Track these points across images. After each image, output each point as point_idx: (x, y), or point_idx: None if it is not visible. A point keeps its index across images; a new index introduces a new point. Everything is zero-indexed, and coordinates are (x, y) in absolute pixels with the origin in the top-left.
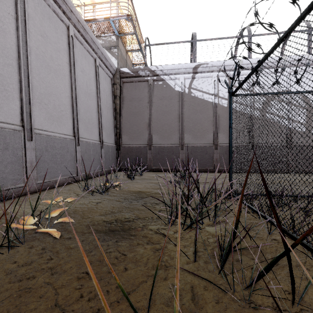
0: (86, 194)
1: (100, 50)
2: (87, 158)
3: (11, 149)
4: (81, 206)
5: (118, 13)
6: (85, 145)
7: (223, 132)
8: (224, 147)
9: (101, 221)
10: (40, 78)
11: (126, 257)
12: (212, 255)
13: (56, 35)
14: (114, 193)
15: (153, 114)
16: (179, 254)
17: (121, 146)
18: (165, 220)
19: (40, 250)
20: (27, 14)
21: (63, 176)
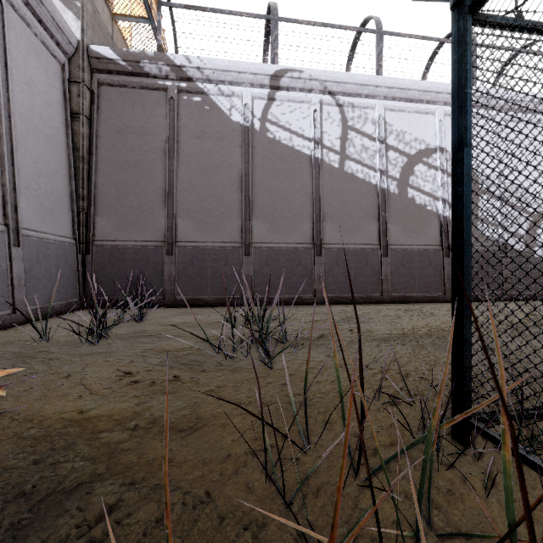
0: None
1: None
2: None
3: None
4: None
5: None
6: None
7: (331, 219)
8: (333, 252)
9: None
10: None
11: None
12: None
13: None
14: None
15: (179, 169)
16: None
17: (93, 245)
18: None
19: None
20: None
21: None
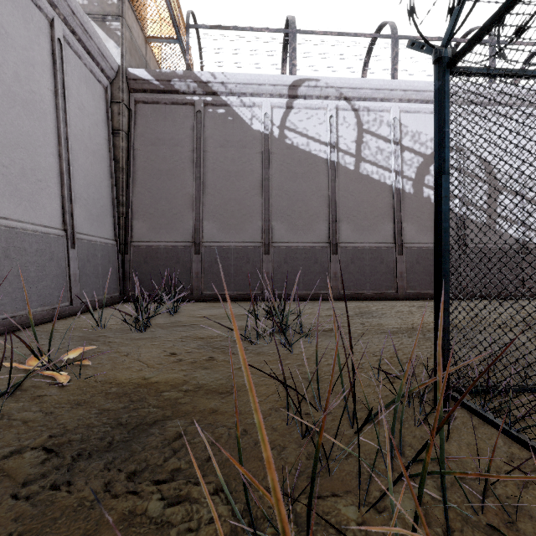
0: None
1: (68, 1)
2: (12, 272)
3: None
4: None
5: None
6: (6, 235)
7: (347, 219)
8: (349, 251)
9: None
10: None
11: None
12: None
13: None
14: (35, 407)
15: (205, 176)
16: None
17: (131, 246)
18: None
19: None
20: None
21: None
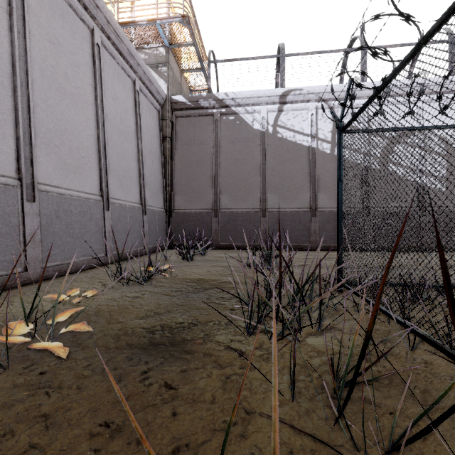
0: (118, 284)
1: (142, 67)
2: (121, 229)
3: (1, 214)
4: (108, 303)
5: (168, 13)
6: (119, 209)
7: (324, 191)
8: (325, 214)
9: (138, 329)
10: (48, 105)
11: (176, 394)
12: (320, 387)
13: (74, 43)
14: (161, 283)
15: (220, 164)
16: (277, 416)
17: (173, 212)
18: (241, 327)
19: (32, 380)
20: (26, 7)
21: (84, 256)
